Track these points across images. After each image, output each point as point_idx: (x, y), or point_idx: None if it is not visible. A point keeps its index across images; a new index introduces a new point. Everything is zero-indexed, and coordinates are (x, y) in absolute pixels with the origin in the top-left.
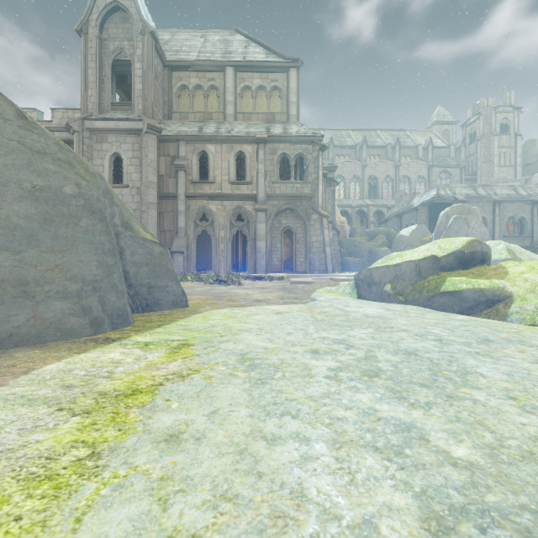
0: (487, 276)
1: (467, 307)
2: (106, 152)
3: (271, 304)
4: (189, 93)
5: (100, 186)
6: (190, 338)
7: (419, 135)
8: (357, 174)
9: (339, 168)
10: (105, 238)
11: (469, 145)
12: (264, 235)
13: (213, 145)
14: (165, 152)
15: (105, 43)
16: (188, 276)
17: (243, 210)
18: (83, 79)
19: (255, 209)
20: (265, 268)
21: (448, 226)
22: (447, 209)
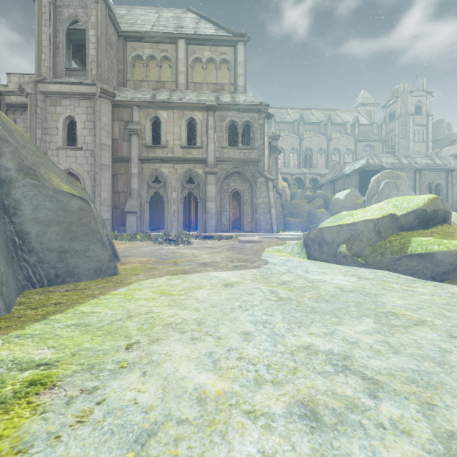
0: None
1: (442, 271)
2: (60, 115)
3: (219, 270)
4: (143, 63)
5: None
6: (66, 355)
7: (347, 114)
8: (295, 146)
9: (279, 141)
10: None
11: (389, 123)
12: (213, 197)
13: (165, 111)
14: (119, 117)
15: (59, 10)
16: (138, 236)
17: (194, 173)
18: (37, 43)
19: (205, 172)
20: (214, 228)
21: (380, 190)
22: (378, 175)
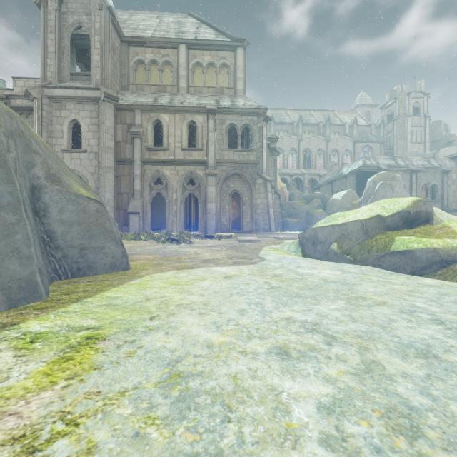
0: (437, 236)
1: (420, 267)
2: (65, 118)
3: (220, 265)
4: (145, 67)
5: (5, 124)
6: (106, 323)
7: (345, 115)
8: (294, 147)
9: (278, 142)
10: (4, 188)
11: (387, 124)
12: (214, 198)
13: (166, 114)
14: (122, 120)
15: (64, 16)
16: (141, 235)
17: (194, 175)
18: (42, 49)
19: (205, 174)
20: (214, 228)
21: (375, 191)
22: (374, 176)
